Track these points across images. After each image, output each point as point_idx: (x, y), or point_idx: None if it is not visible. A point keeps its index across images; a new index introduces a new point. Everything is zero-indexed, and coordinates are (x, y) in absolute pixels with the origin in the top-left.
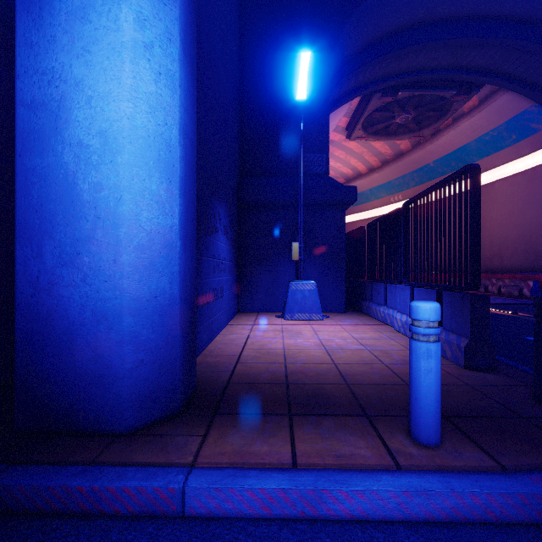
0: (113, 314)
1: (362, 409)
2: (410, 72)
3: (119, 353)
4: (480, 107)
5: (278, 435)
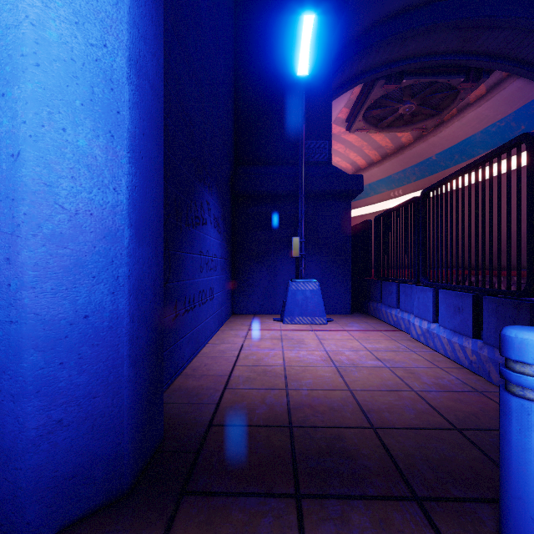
0: (7, 348)
1: (405, 483)
2: (415, 57)
3: (16, 413)
4: (488, 96)
5: None
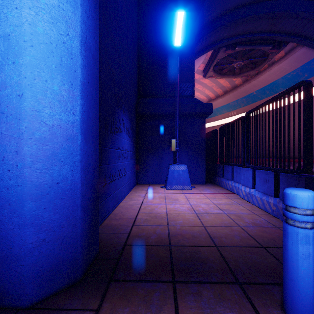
0: (16, 200)
1: (233, 275)
2: (243, 34)
3: (21, 235)
4: (285, 57)
5: (164, 310)
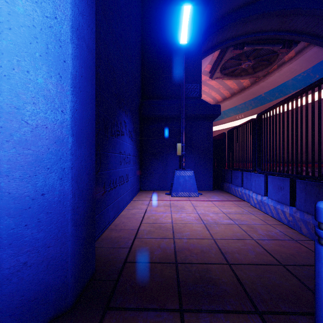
0: None
1: (251, 302)
2: (252, 33)
3: None
4: (296, 57)
5: None
